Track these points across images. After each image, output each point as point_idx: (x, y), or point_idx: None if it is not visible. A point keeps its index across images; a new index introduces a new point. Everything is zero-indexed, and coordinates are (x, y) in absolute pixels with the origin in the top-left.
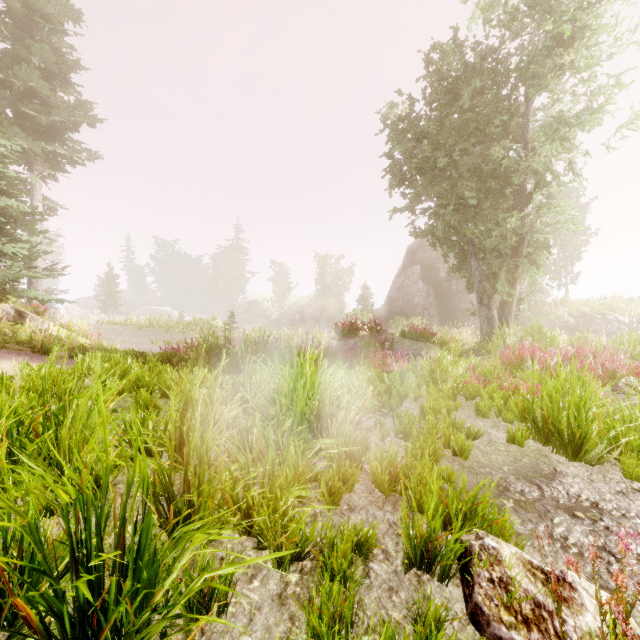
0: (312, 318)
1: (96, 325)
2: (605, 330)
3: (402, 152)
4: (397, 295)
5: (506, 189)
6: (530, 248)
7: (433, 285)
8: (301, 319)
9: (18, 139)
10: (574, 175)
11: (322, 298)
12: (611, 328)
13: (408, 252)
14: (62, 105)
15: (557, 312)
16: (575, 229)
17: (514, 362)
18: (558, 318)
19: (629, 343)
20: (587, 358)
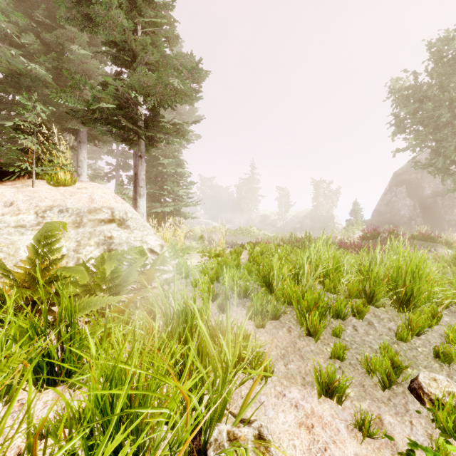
0: (309, 226)
1: None
2: None
3: (406, 111)
4: (385, 209)
5: None
6: None
7: (419, 200)
8: (301, 227)
9: None
10: None
11: (316, 212)
12: None
13: (394, 175)
14: (186, 113)
15: None
16: None
17: None
18: None
19: None
20: None
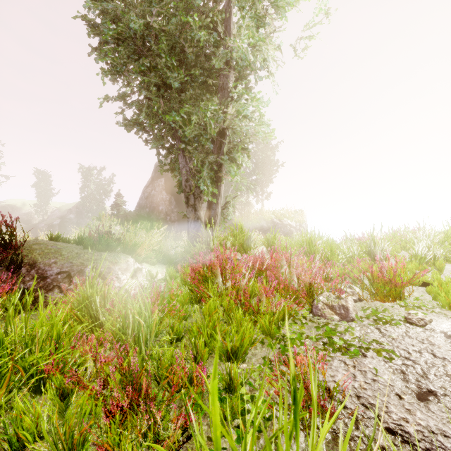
0: (74, 223)
1: None
2: (283, 231)
3: (102, 18)
4: (145, 203)
5: (209, 79)
6: (231, 145)
7: (175, 196)
8: (61, 224)
9: None
10: (268, 73)
11: (85, 205)
12: (286, 229)
13: (156, 167)
14: None
15: (257, 219)
16: (267, 163)
17: (197, 282)
18: (258, 223)
19: (308, 243)
20: (282, 265)
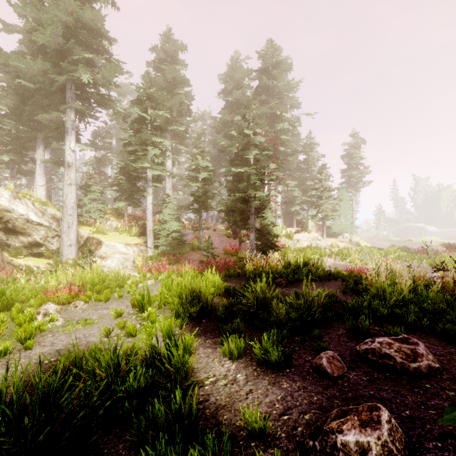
0: None
1: (371, 237)
2: None
3: None
4: None
5: None
6: None
7: None
8: None
9: (350, 189)
10: None
11: None
12: None
13: None
14: (360, 173)
15: None
16: None
17: None
18: None
19: None
20: None
